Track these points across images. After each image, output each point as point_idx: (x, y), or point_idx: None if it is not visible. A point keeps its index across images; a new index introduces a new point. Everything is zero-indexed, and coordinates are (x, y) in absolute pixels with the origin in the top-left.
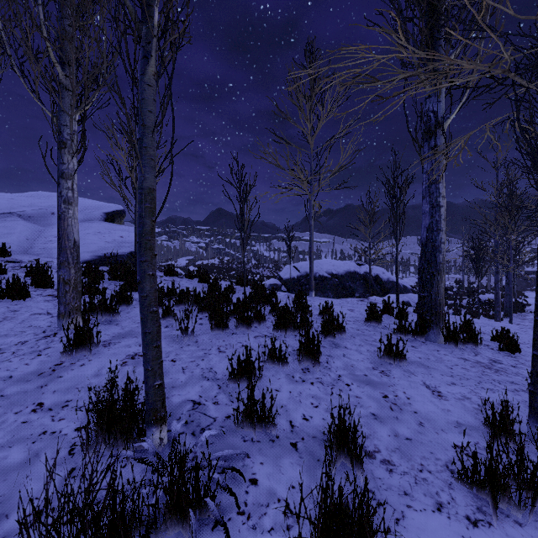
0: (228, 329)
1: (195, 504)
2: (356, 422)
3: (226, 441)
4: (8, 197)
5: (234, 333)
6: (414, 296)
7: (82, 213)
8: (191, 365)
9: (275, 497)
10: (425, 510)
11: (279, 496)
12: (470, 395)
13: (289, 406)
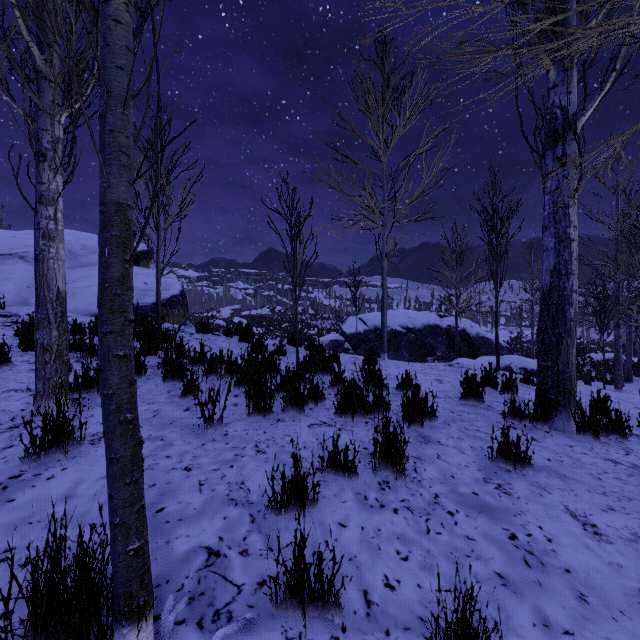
0: (272, 413)
1: None
2: (474, 593)
3: None
4: (10, 234)
5: (280, 419)
6: (516, 358)
7: None
8: (213, 476)
9: None
10: None
11: None
12: None
13: (362, 558)
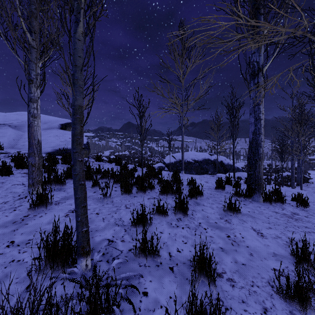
0: (132, 193)
1: (106, 311)
2: (211, 253)
3: (128, 266)
4: (3, 114)
5: (135, 196)
6: (243, 173)
7: (47, 124)
8: (108, 216)
9: (159, 304)
10: (256, 313)
11: (161, 304)
12: (281, 235)
13: (168, 243)
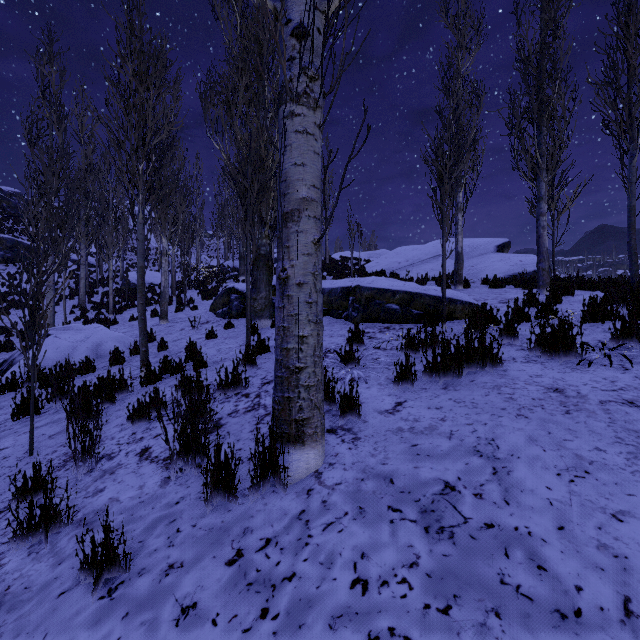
0: None
1: None
2: None
3: None
4: (430, 246)
5: None
6: None
7: (480, 249)
8: None
9: None
10: None
11: None
12: None
13: None
